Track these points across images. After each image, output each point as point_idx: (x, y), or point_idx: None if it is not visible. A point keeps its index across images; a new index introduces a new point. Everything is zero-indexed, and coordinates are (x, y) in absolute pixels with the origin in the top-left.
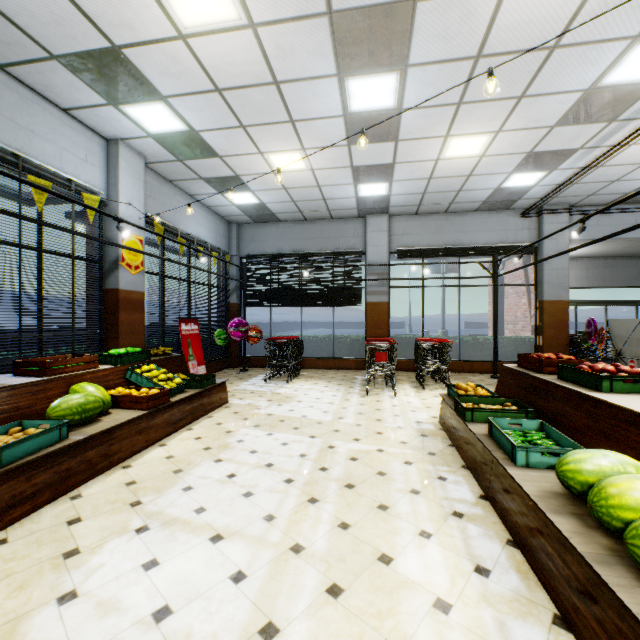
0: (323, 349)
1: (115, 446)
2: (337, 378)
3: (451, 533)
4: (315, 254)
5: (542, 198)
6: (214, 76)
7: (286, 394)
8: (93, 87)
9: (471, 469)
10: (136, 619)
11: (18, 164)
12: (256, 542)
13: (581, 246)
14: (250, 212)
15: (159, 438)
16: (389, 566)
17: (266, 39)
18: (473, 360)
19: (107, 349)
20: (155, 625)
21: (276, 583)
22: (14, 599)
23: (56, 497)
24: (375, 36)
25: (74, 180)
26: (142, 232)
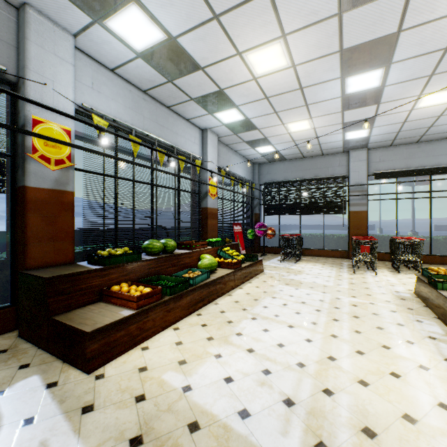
0: (316, 243)
1: (224, 285)
2: (328, 262)
3: (427, 344)
4: (310, 180)
5: None
6: (266, 92)
7: (297, 269)
8: (204, 108)
9: (441, 319)
10: (271, 345)
11: (172, 150)
12: (311, 330)
13: None
14: (268, 156)
15: (238, 285)
16: (389, 350)
17: (300, 70)
18: (443, 255)
19: (202, 239)
20: (280, 348)
21: (328, 345)
22: (219, 331)
23: (209, 302)
24: (369, 54)
25: (191, 154)
26: (216, 176)
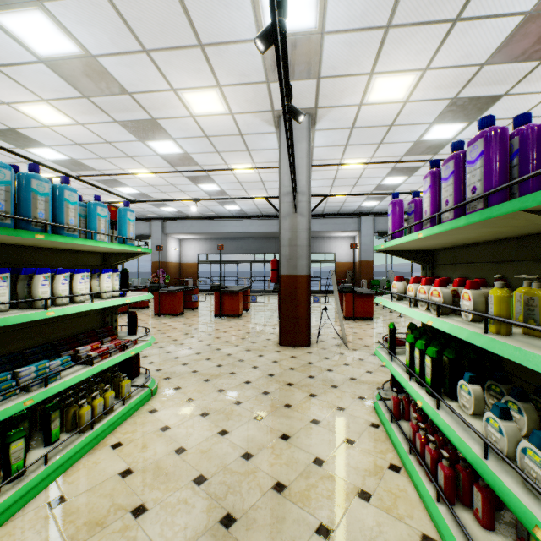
0: None
1: None
2: None
3: None
4: None
5: None
6: None
7: None
8: None
9: None
10: None
11: None
12: None
13: None
14: None
15: None
16: None
17: None
18: None
19: None
20: None
21: None
22: None
23: None
24: None
25: None
26: None
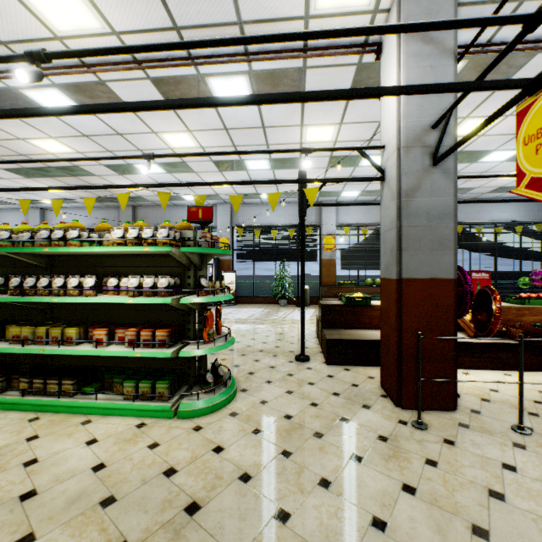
0: None
1: None
2: None
3: None
4: None
5: None
6: None
7: None
8: None
9: None
10: None
11: None
12: None
13: None
14: None
15: None
16: None
17: None
18: None
19: None
20: None
21: None
22: None
23: None
24: (464, 157)
25: None
26: None
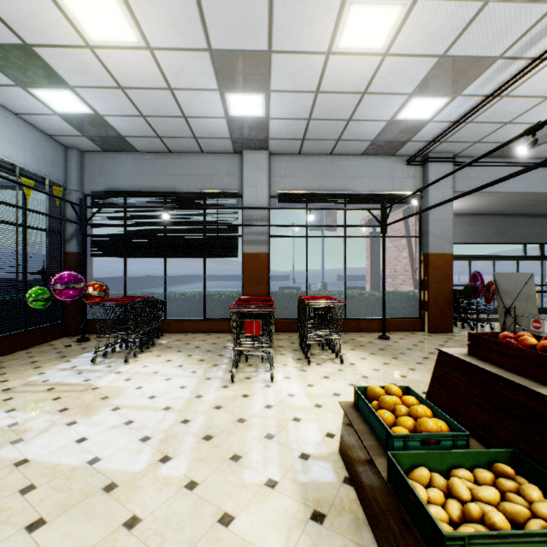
0: (193, 309)
1: None
2: (203, 348)
3: None
4: (182, 194)
5: (434, 139)
6: None
7: (106, 389)
8: None
9: None
10: None
11: None
12: None
13: (530, 168)
14: (88, 131)
15: None
16: None
17: None
18: (359, 317)
19: None
20: None
21: None
22: None
23: None
24: None
25: None
26: None
